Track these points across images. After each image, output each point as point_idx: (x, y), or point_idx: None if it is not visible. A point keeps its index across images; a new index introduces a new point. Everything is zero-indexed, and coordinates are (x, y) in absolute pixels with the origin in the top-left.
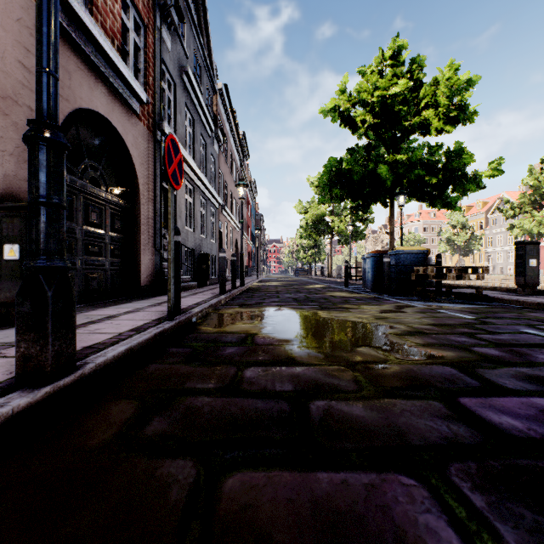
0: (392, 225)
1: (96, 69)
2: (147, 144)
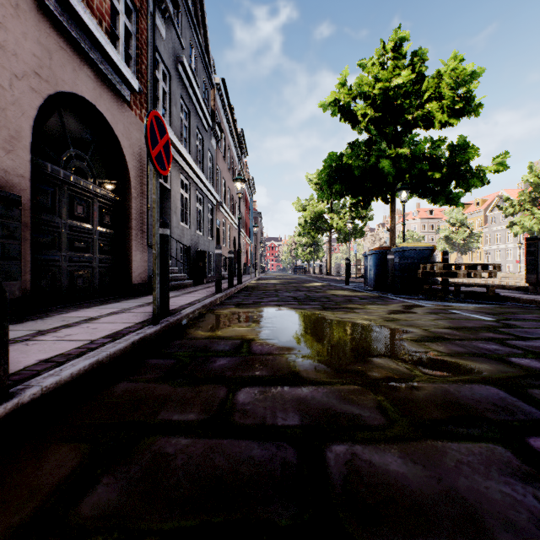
0: (393, 222)
1: (81, 50)
2: (139, 134)
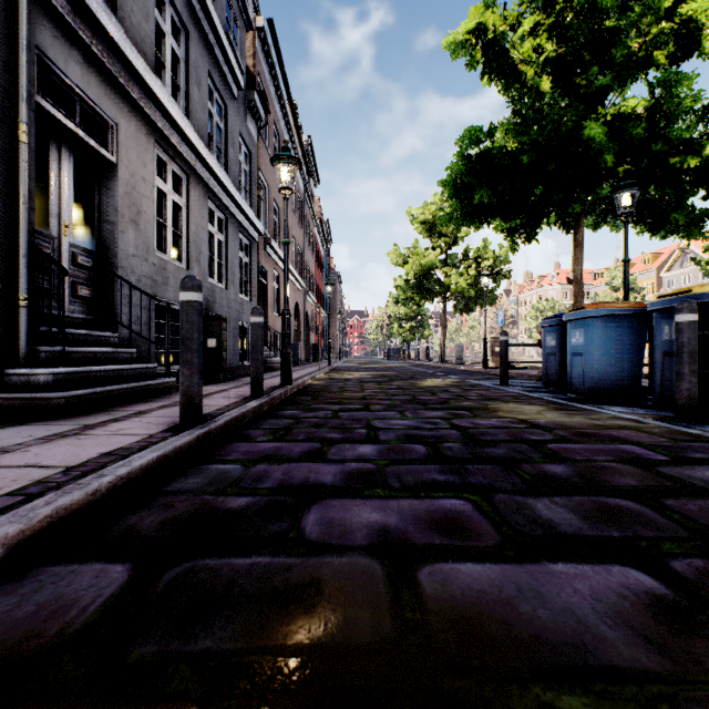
0: (579, 266)
1: None
2: None
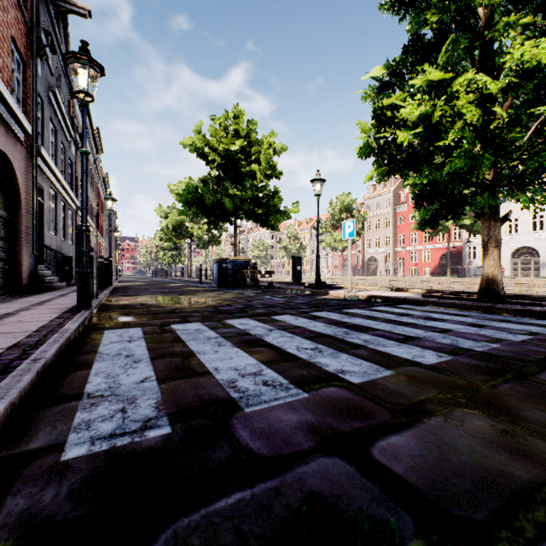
0: (236, 238)
1: None
2: (26, 164)
